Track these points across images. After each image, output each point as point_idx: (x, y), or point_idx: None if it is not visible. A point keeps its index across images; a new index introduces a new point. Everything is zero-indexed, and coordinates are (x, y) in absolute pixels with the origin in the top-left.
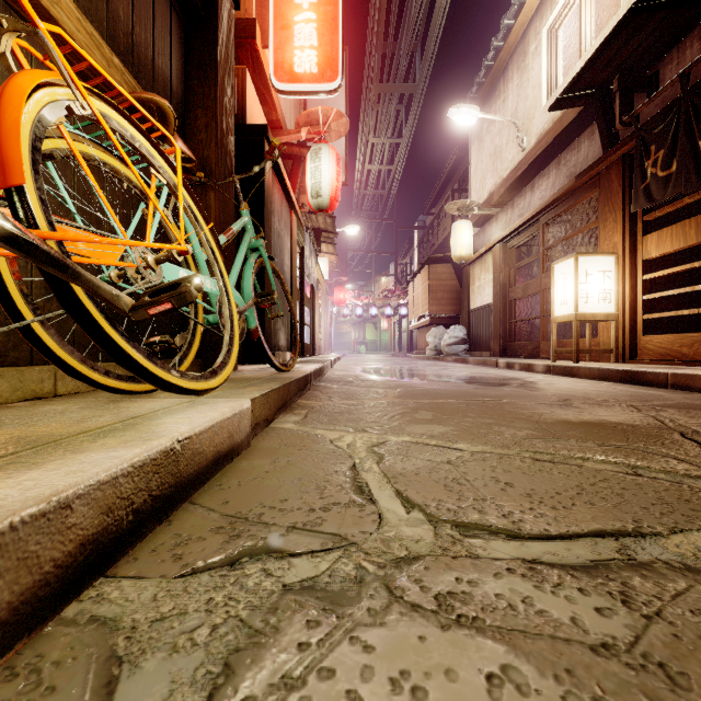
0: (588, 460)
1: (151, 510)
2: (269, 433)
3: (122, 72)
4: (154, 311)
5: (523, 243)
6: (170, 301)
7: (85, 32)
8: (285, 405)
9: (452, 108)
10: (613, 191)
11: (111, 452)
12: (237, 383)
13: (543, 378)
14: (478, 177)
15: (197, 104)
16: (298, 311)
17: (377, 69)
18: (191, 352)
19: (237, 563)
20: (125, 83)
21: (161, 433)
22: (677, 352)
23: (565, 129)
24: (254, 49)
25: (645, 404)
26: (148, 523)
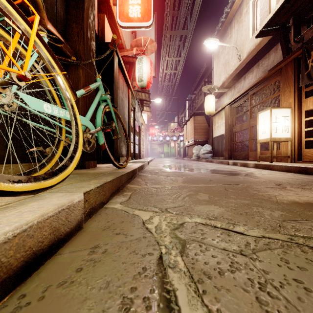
0: None
1: None
2: (102, 213)
3: None
4: None
5: (239, 105)
6: None
7: None
8: (118, 189)
9: (206, 40)
10: (289, 76)
11: None
12: (87, 177)
13: (255, 170)
14: (217, 75)
15: (73, 21)
16: (132, 138)
17: (169, 23)
18: (54, 157)
19: None
20: None
21: None
22: None
23: (262, 48)
24: (109, 5)
25: None
26: None
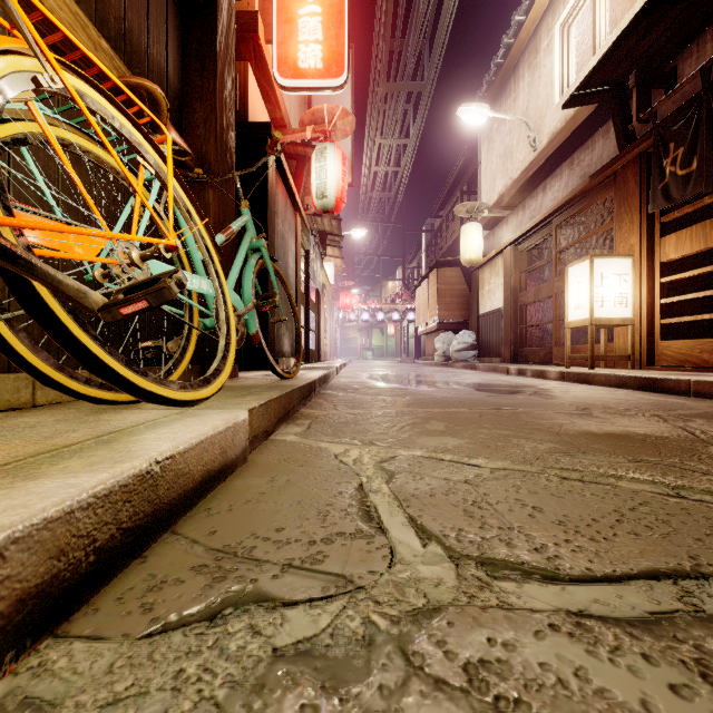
0: (622, 479)
1: (121, 546)
2: (269, 446)
3: (111, 57)
4: (128, 311)
5: (534, 246)
6: (145, 299)
7: (69, 10)
8: (287, 415)
9: (462, 107)
10: (630, 191)
11: (70, 479)
12: (235, 392)
13: (557, 385)
14: (487, 179)
15: (195, 97)
16: (303, 316)
17: (384, 67)
18: (184, 358)
19: (218, 616)
20: (114, 69)
21: (137, 452)
22: (697, 358)
23: (579, 128)
24: (257, 44)
25: (670, 414)
26: (116, 561)
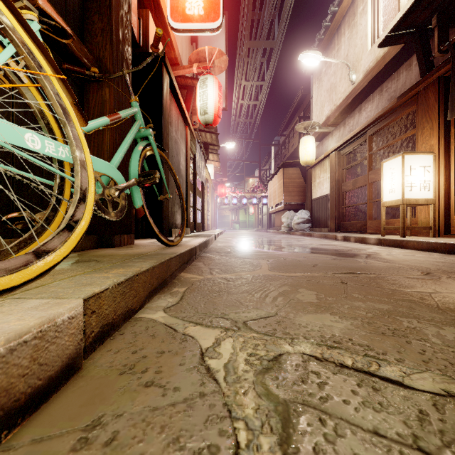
0: None
1: None
2: (127, 332)
3: None
4: None
5: (351, 151)
6: None
7: None
8: (163, 283)
9: (302, 54)
10: (430, 105)
11: None
12: (109, 262)
13: (380, 249)
14: (318, 107)
15: (94, 11)
16: (192, 200)
17: (247, 30)
18: (47, 229)
19: None
20: None
21: None
22: None
23: (387, 65)
24: None
25: None
26: None
